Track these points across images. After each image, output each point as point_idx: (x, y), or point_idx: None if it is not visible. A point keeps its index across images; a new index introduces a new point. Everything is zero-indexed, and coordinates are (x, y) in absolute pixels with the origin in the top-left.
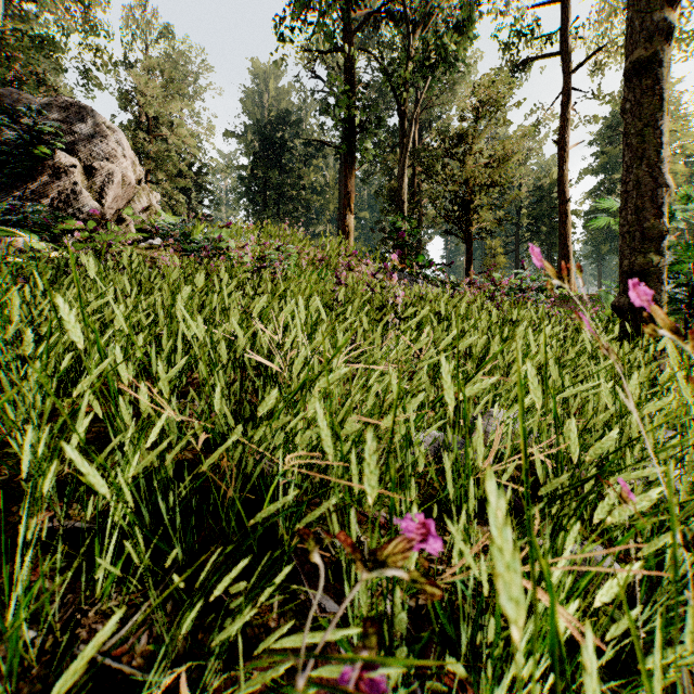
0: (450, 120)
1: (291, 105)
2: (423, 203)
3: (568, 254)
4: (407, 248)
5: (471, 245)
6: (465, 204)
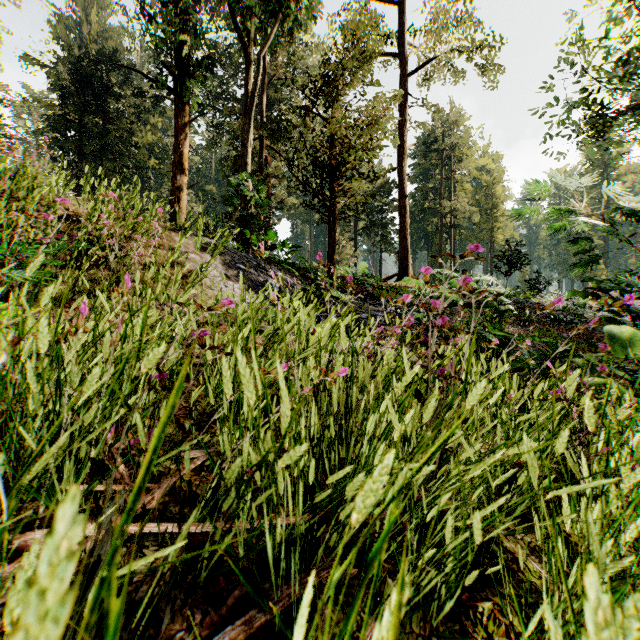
0: (298, 104)
1: (121, 48)
2: (272, 182)
3: (407, 246)
4: (254, 225)
5: (334, 225)
6: (332, 167)
